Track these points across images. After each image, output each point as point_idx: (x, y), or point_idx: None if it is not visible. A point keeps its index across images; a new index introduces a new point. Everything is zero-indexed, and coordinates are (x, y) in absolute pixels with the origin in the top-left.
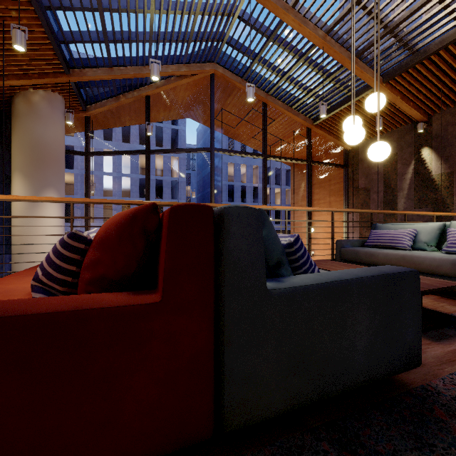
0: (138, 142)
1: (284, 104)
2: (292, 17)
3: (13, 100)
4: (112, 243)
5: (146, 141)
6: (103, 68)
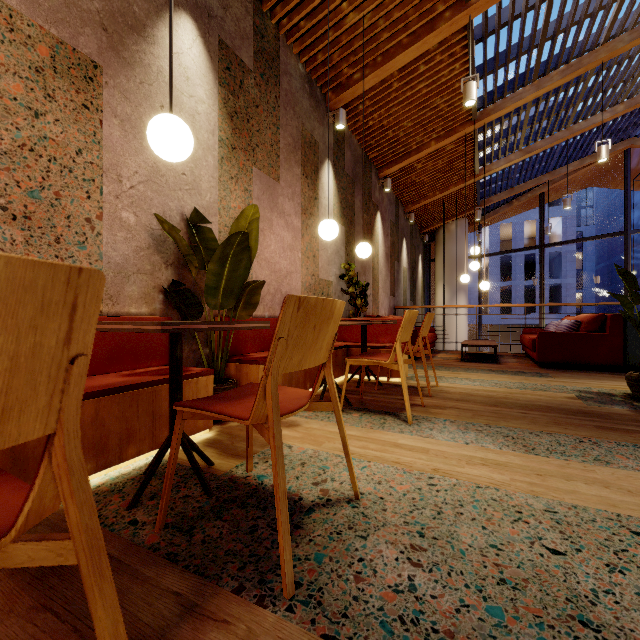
0: None
1: None
2: None
3: (437, 232)
4: (591, 323)
5: (540, 237)
6: (505, 191)
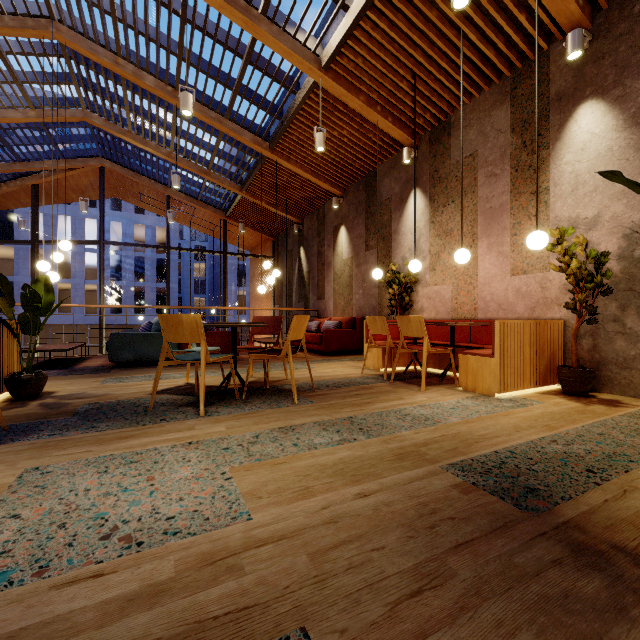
0: (109, 207)
1: (189, 196)
2: (130, 139)
3: None
4: None
5: (32, 231)
6: None
